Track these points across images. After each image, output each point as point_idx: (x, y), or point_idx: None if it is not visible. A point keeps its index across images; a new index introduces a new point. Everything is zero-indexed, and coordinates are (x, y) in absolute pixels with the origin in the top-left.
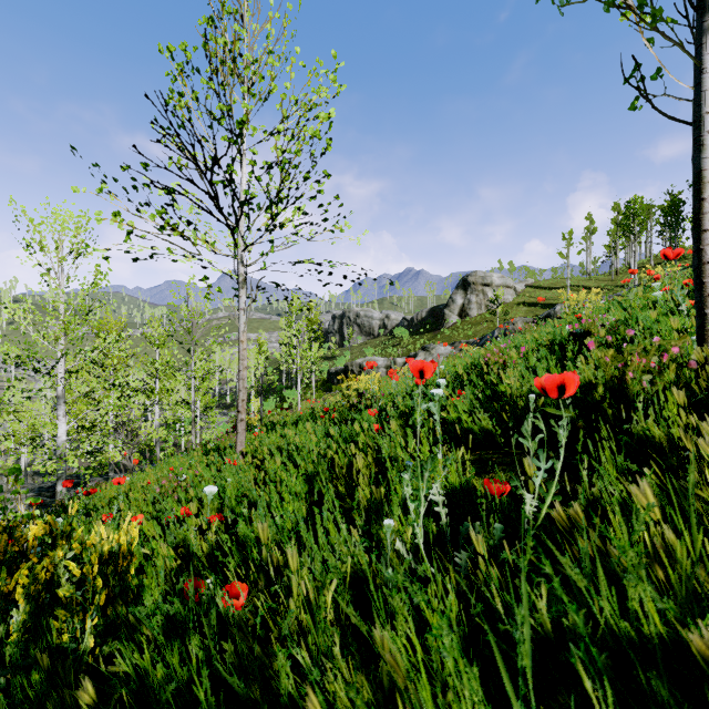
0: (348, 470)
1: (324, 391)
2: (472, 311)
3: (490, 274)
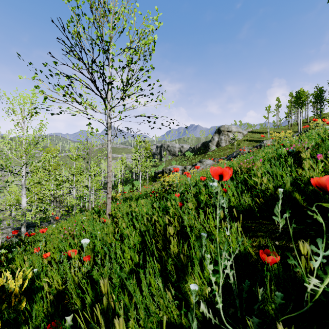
0: (164, 228)
1: (152, 181)
2: (222, 144)
3: (231, 126)
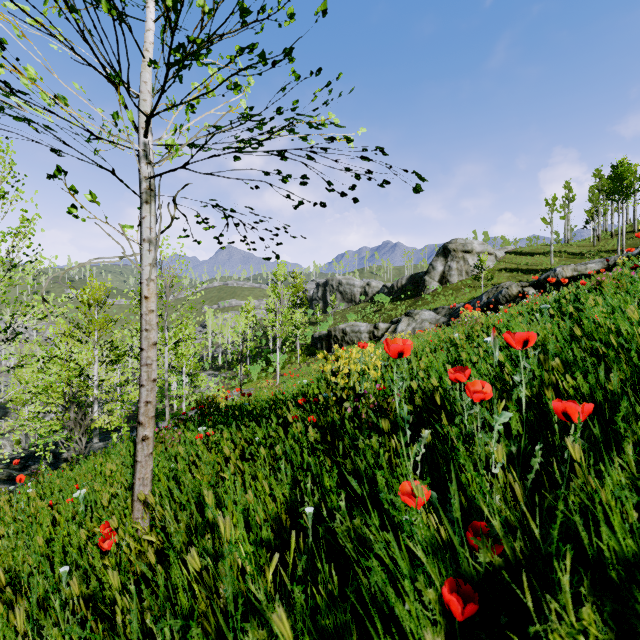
0: None
1: (308, 355)
2: (453, 278)
3: (470, 241)
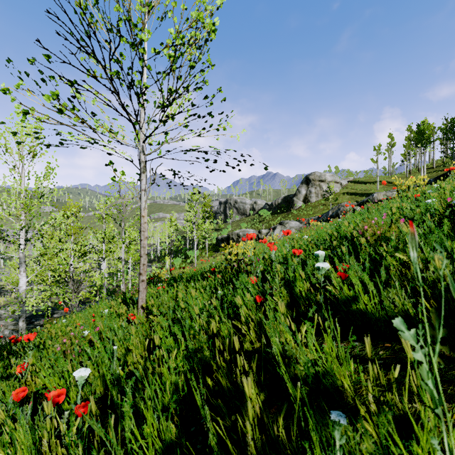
0: (230, 344)
1: (213, 251)
2: (312, 199)
3: (324, 173)
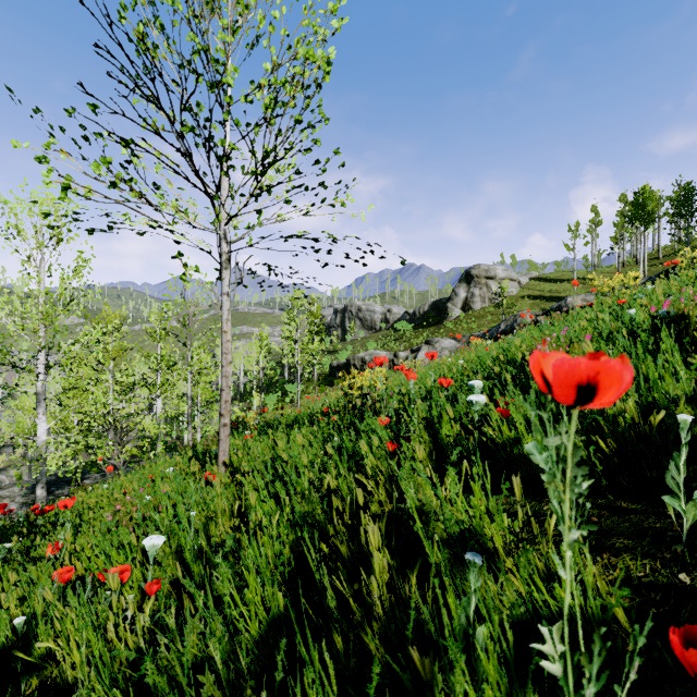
0: (351, 506)
1: (325, 385)
2: (475, 305)
3: (493, 267)
